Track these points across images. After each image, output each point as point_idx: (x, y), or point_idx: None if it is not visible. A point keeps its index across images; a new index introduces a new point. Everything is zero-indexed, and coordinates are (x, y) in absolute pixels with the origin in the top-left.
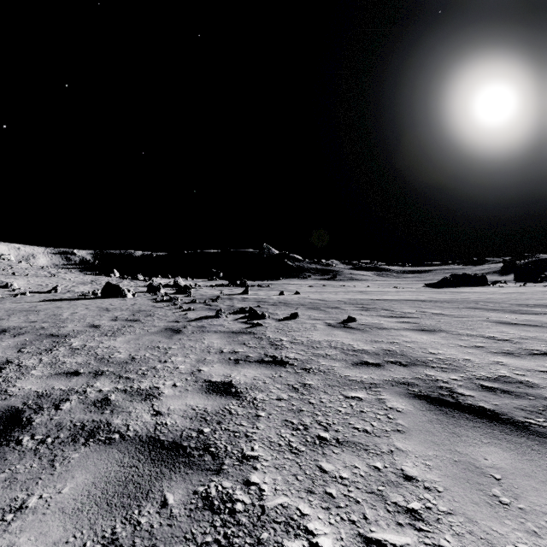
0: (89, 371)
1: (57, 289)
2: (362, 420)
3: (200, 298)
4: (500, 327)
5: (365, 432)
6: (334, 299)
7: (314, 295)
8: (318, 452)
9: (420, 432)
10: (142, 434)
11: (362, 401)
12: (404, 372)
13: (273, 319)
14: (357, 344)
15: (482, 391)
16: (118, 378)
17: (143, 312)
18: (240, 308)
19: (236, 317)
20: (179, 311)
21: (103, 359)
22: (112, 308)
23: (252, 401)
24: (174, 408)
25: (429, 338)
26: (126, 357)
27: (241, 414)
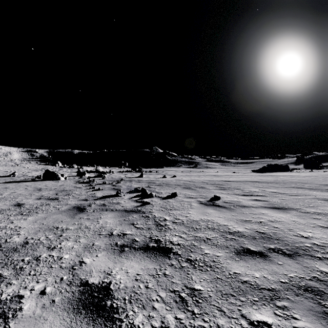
0: None
1: (15, 174)
2: None
3: (110, 180)
4: None
5: None
6: (199, 181)
7: (185, 177)
8: None
9: None
10: None
11: None
12: (295, 266)
13: (159, 197)
14: (231, 225)
15: None
16: None
17: (64, 191)
18: (135, 189)
19: (131, 196)
20: (91, 191)
21: None
22: (44, 188)
23: None
24: None
25: (287, 217)
26: (20, 242)
27: None
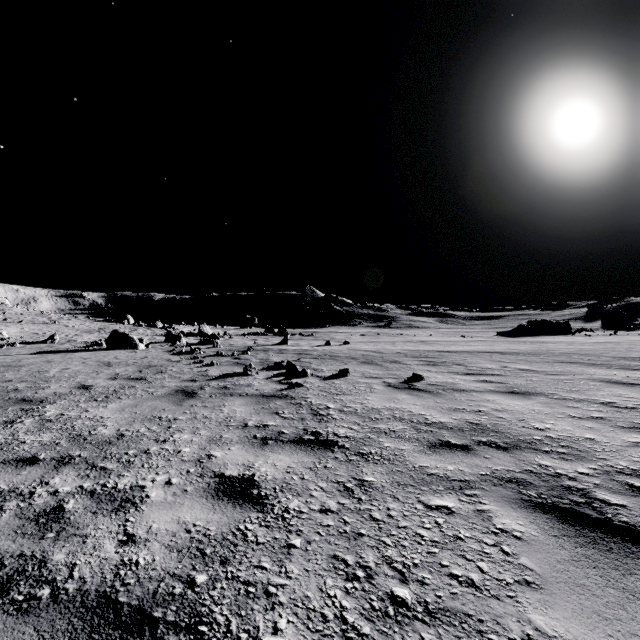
0: (52, 457)
1: (54, 338)
2: (462, 558)
3: (228, 350)
4: (614, 389)
5: (471, 585)
6: (392, 351)
7: (366, 345)
8: (394, 639)
9: (567, 586)
10: (89, 588)
11: (454, 515)
12: (506, 460)
13: (317, 377)
14: (431, 414)
15: (635, 495)
16: (89, 469)
17: (152, 368)
18: (276, 363)
19: (269, 374)
20: (198, 366)
21: (80, 437)
22: (115, 362)
23: (282, 514)
24: (158, 529)
25: (525, 405)
26: (112, 434)
27: (262, 543)
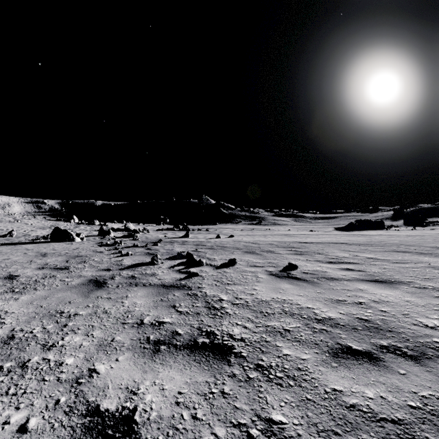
0: None
1: (12, 233)
2: None
3: (144, 242)
4: None
5: None
6: (266, 242)
7: (246, 238)
8: None
9: None
10: None
11: None
12: (427, 378)
13: (211, 266)
14: (318, 308)
15: None
16: None
17: (79, 257)
18: (178, 253)
19: (172, 263)
20: (116, 256)
21: None
22: (51, 253)
23: None
24: None
25: (397, 295)
26: (3, 336)
27: None
